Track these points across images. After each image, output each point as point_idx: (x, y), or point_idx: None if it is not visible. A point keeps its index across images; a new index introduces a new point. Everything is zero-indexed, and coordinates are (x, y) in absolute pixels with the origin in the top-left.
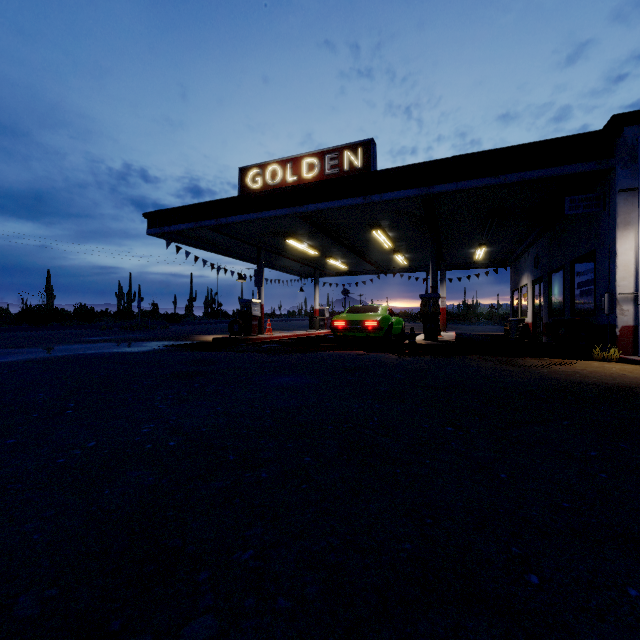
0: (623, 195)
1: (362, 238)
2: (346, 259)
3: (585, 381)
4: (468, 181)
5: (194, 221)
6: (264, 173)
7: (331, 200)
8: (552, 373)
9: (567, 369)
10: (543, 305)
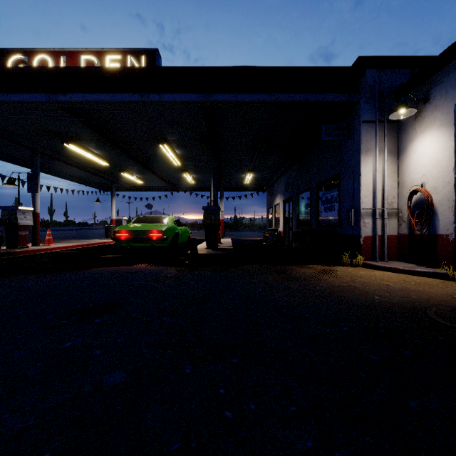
0: (365, 126)
1: (152, 153)
2: (141, 174)
3: (376, 303)
4: (246, 94)
5: None
6: (31, 61)
7: (102, 92)
8: (333, 289)
9: (340, 281)
10: (292, 218)
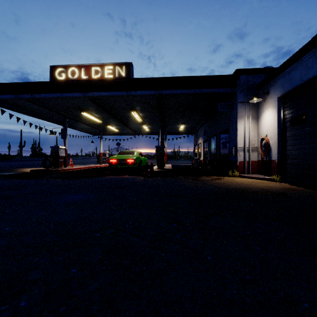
0: (240, 104)
1: (126, 115)
2: (118, 126)
3: (229, 187)
4: (178, 90)
5: (14, 94)
6: (67, 71)
7: (108, 91)
8: (215, 184)
9: (221, 181)
10: (208, 152)
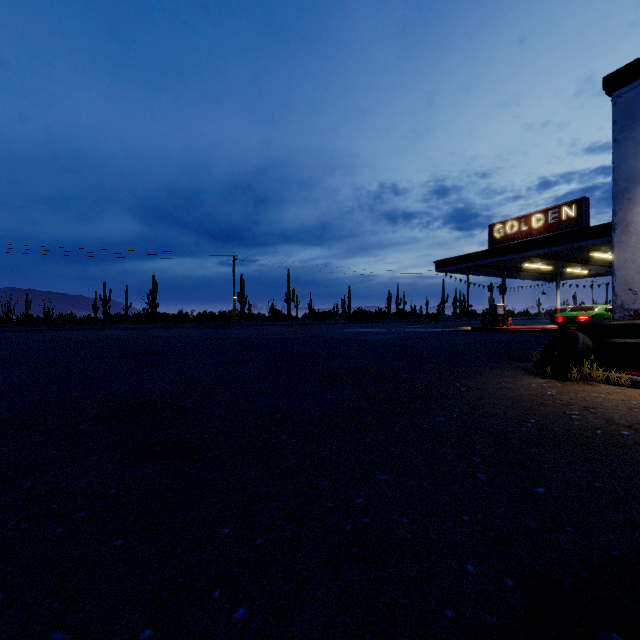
0: None
1: (587, 256)
2: (585, 266)
3: None
4: None
5: (462, 264)
6: (505, 227)
7: (545, 248)
8: None
9: None
10: None
